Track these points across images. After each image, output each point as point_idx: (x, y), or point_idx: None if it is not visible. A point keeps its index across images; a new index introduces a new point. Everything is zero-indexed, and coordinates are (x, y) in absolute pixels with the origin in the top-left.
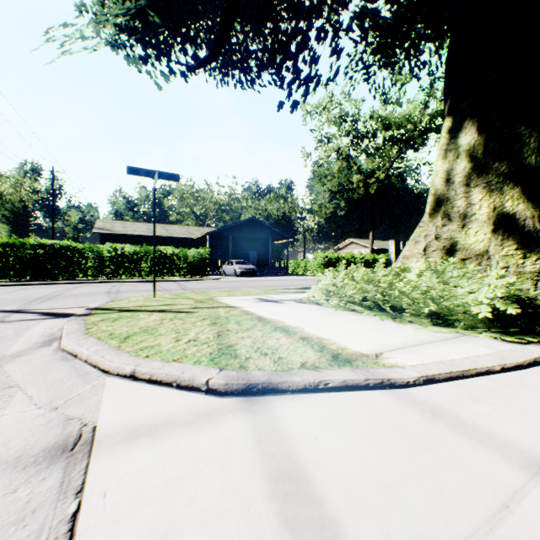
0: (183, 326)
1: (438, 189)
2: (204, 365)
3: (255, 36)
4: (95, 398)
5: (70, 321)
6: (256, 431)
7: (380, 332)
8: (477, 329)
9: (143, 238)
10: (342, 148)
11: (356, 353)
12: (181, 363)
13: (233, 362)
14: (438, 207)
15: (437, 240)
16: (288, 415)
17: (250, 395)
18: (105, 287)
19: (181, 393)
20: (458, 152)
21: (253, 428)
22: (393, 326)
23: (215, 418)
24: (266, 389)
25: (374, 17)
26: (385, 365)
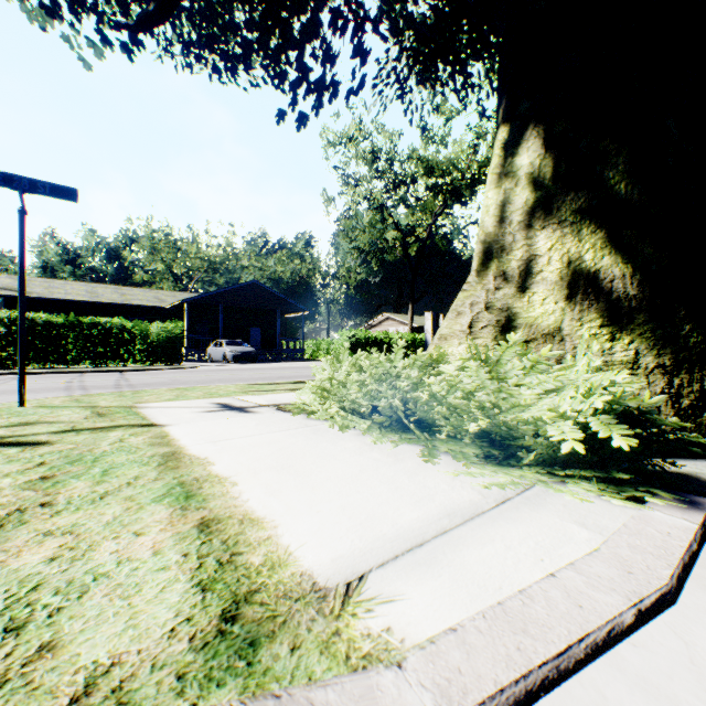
0: None
1: (490, 233)
2: None
3: None
4: None
5: None
6: None
7: (386, 487)
8: (557, 470)
9: (80, 305)
10: (374, 194)
11: (298, 589)
12: None
13: None
14: (490, 260)
15: (488, 312)
16: None
17: None
18: None
19: None
20: (518, 176)
21: None
22: (415, 466)
23: None
24: None
25: (408, 2)
26: (351, 657)
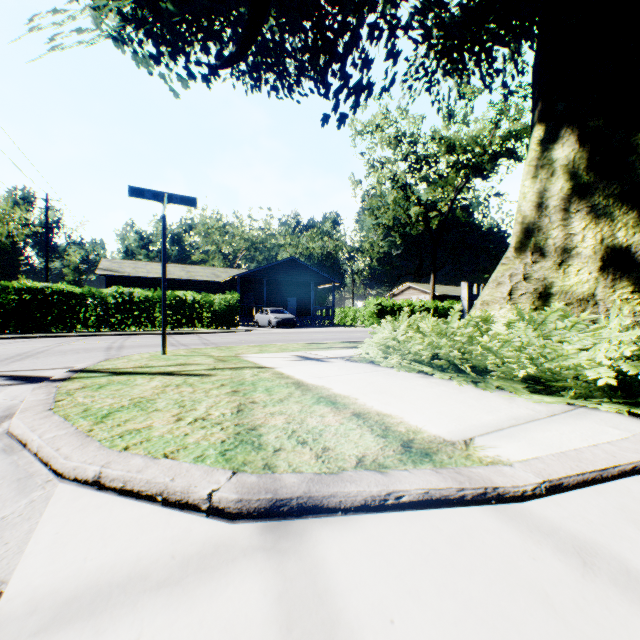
0: (192, 397)
1: (526, 216)
2: (209, 464)
3: (293, 30)
4: (25, 527)
5: (37, 389)
6: (285, 602)
7: (461, 404)
8: (594, 399)
9: (158, 281)
10: (398, 175)
11: (436, 440)
12: (175, 460)
13: (254, 457)
14: (527, 238)
15: (526, 281)
16: (339, 562)
17: (277, 517)
18: (107, 341)
19: (169, 514)
20: (553, 168)
21: (279, 593)
22: (477, 395)
23: (216, 568)
24: (303, 507)
25: (439, 10)
26: (482, 461)
